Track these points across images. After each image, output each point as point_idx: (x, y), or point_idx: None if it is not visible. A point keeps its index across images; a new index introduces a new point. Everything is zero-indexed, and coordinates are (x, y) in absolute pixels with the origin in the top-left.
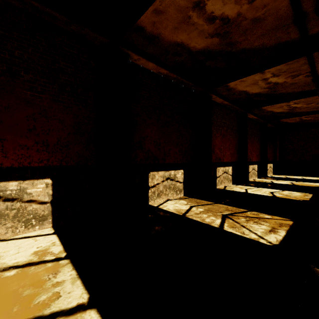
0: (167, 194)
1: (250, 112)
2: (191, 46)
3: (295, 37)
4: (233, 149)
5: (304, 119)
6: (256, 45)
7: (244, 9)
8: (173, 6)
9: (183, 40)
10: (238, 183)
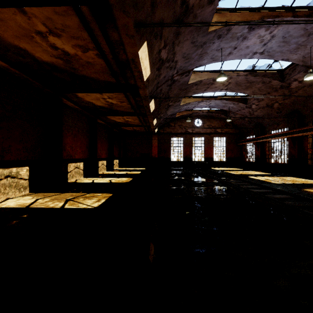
0: (7, 192)
1: (99, 118)
2: (36, 55)
3: (115, 81)
4: (84, 147)
5: (135, 129)
6: (93, 76)
7: (80, 54)
8: (14, 21)
9: (26, 48)
10: (89, 176)
